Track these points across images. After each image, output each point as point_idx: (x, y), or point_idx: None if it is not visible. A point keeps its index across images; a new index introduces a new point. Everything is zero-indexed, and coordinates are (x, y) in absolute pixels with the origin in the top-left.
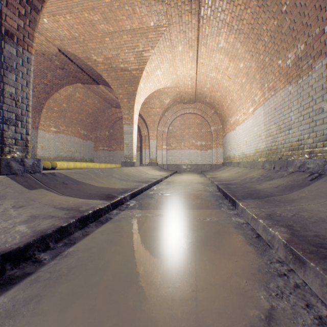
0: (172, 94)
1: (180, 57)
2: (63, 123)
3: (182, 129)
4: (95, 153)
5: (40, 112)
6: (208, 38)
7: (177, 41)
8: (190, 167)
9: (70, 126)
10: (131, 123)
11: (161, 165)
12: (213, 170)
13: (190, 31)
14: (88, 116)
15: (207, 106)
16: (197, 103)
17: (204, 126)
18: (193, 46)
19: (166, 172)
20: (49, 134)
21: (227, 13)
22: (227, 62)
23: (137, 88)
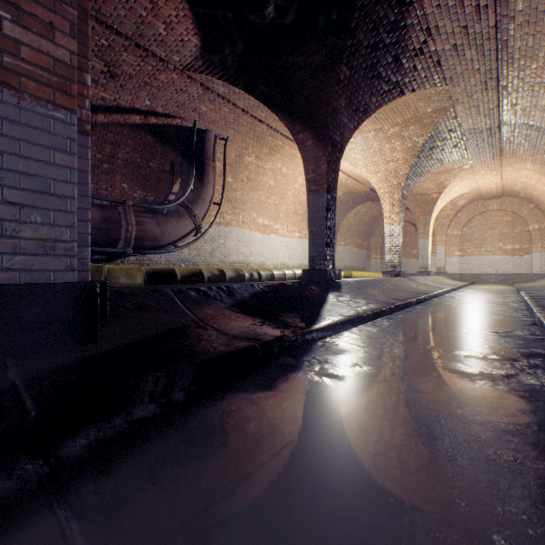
0: (469, 195)
1: (481, 176)
2: (347, 236)
3: (482, 230)
4: (367, 261)
5: (337, 231)
6: (512, 164)
7: (478, 170)
8: (495, 278)
9: (351, 238)
10: (426, 237)
11: (451, 274)
12: (531, 281)
13: (492, 165)
14: (364, 226)
15: (521, 200)
16: (505, 198)
17: (517, 225)
18: (496, 170)
19: (461, 282)
20: (340, 247)
21: (528, 157)
22: (538, 176)
23: (433, 206)
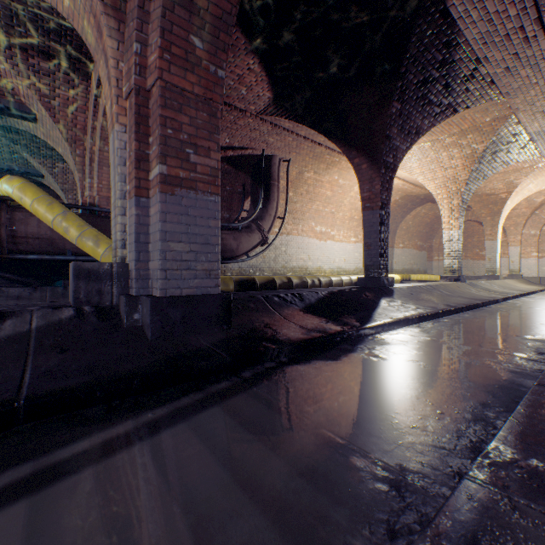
0: None
1: None
2: (406, 238)
3: None
4: (429, 263)
5: (394, 234)
6: None
7: None
8: None
9: (410, 240)
10: (494, 238)
11: (528, 278)
12: None
13: None
14: (424, 227)
15: None
16: None
17: None
18: None
19: (538, 286)
20: (398, 250)
21: None
22: None
23: (502, 207)
